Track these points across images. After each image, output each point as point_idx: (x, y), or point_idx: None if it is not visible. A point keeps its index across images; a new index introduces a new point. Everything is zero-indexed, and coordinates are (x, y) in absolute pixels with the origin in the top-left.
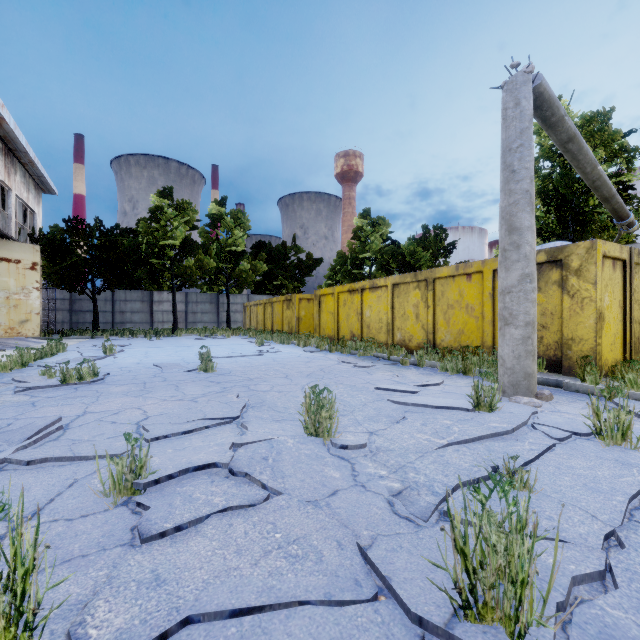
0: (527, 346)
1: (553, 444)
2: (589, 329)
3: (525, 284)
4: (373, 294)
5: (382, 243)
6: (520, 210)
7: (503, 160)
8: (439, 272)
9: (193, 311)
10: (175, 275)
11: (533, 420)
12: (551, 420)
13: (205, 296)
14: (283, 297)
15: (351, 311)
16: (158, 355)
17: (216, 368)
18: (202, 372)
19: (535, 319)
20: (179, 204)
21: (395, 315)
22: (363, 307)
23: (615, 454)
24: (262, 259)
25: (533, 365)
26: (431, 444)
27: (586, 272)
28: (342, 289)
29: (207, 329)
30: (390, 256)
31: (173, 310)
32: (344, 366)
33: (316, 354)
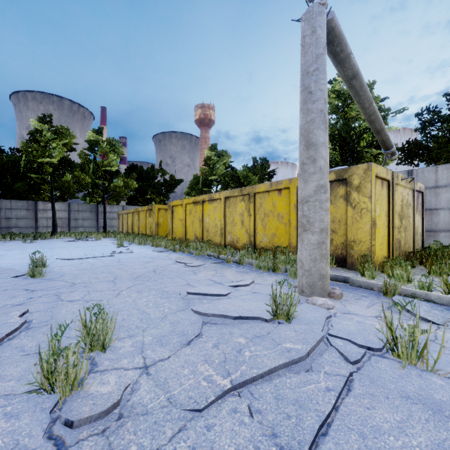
0: (322, 250)
1: (350, 373)
2: (366, 233)
3: (320, 194)
4: (211, 205)
5: (225, 169)
6: (316, 127)
7: (302, 83)
8: (258, 188)
9: (75, 218)
10: (55, 188)
11: (327, 328)
12: (344, 328)
13: (86, 206)
14: (146, 207)
15: (195, 218)
16: (9, 258)
17: (51, 272)
18: (30, 277)
19: (328, 226)
20: (58, 129)
21: (227, 222)
22: (204, 215)
23: (415, 383)
24: (133, 178)
25: (327, 267)
26: (209, 390)
27: (364, 188)
28: (188, 201)
29: (86, 232)
30: (230, 178)
31: (52, 217)
32: (177, 266)
33: (161, 254)
